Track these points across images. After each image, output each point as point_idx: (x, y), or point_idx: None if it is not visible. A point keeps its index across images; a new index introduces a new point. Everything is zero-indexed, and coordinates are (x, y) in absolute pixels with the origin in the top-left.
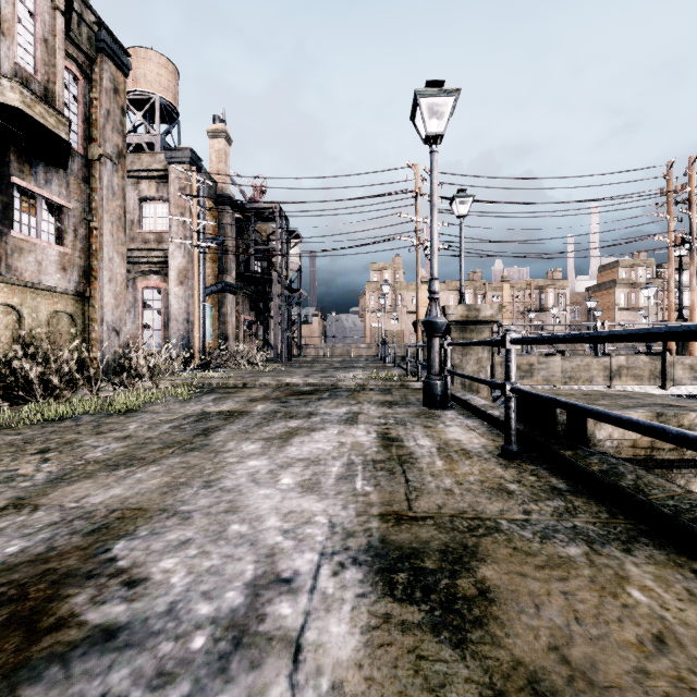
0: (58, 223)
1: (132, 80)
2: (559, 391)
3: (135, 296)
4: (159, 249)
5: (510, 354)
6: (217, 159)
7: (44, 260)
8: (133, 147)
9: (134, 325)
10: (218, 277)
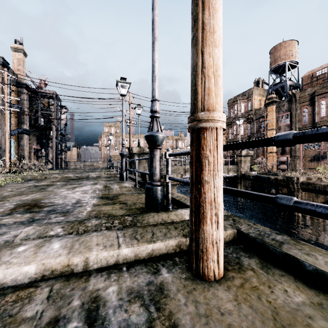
0: None
1: None
2: None
3: None
4: None
5: (136, 162)
6: (17, 63)
7: None
8: None
9: None
10: (18, 125)
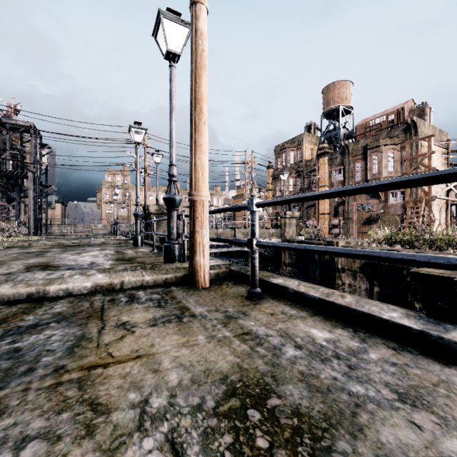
0: None
1: None
2: None
3: None
4: None
5: (154, 224)
6: None
7: None
8: None
9: None
10: None
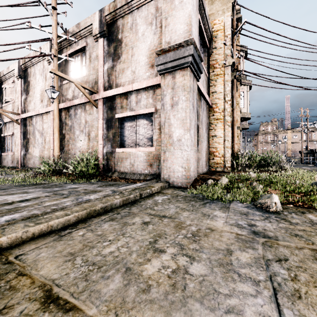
0: None
1: None
2: None
3: None
4: None
5: None
6: None
7: None
8: None
9: None
10: None
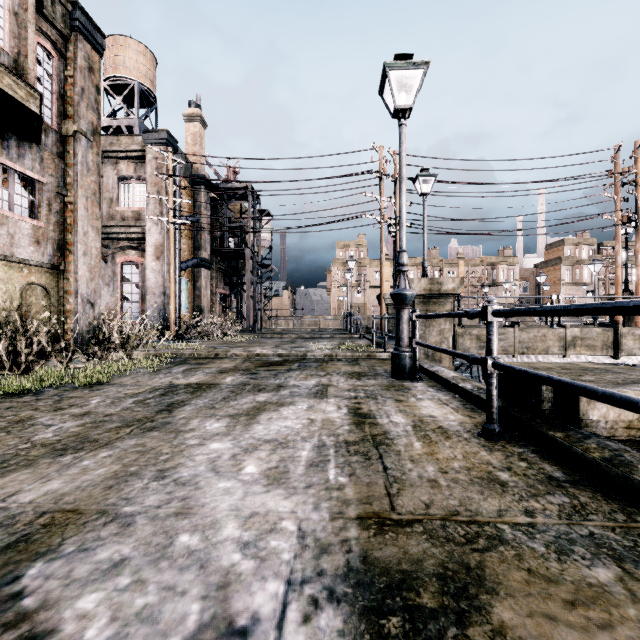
0: (31, 197)
1: (112, 66)
2: (534, 364)
3: (114, 271)
4: (137, 226)
5: (491, 327)
6: (192, 142)
7: (16, 233)
8: (113, 130)
9: (113, 297)
10: (193, 252)
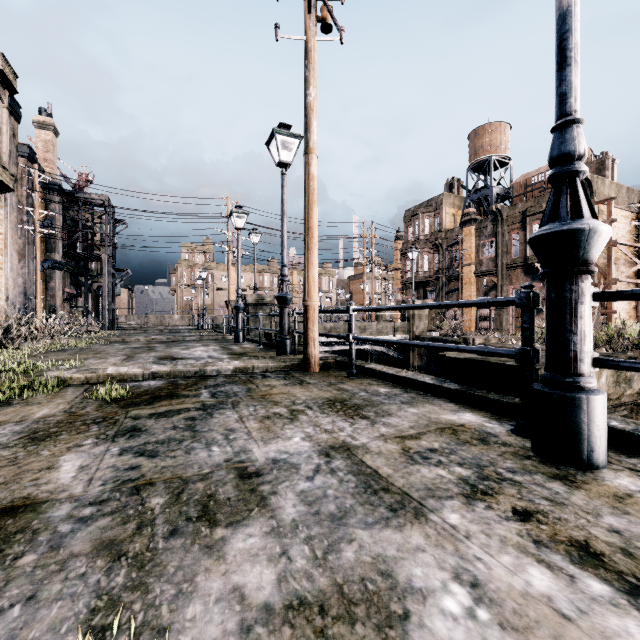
0: None
1: None
2: None
3: None
4: None
5: (260, 319)
6: (44, 148)
7: None
8: None
9: None
10: (45, 254)
